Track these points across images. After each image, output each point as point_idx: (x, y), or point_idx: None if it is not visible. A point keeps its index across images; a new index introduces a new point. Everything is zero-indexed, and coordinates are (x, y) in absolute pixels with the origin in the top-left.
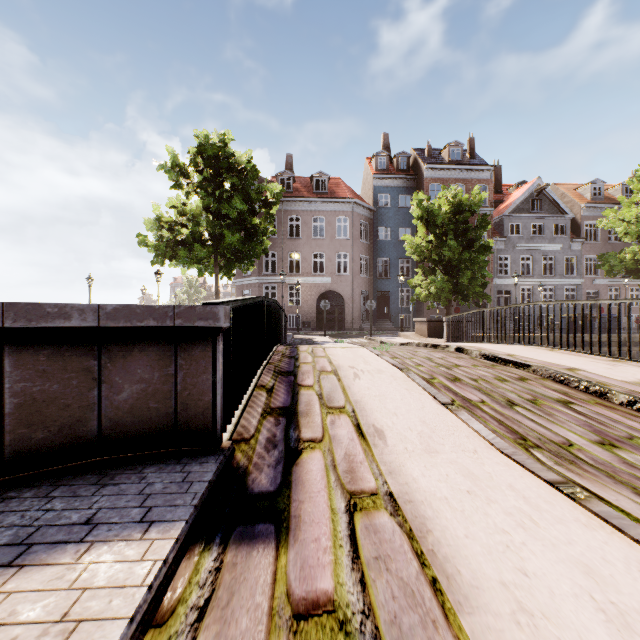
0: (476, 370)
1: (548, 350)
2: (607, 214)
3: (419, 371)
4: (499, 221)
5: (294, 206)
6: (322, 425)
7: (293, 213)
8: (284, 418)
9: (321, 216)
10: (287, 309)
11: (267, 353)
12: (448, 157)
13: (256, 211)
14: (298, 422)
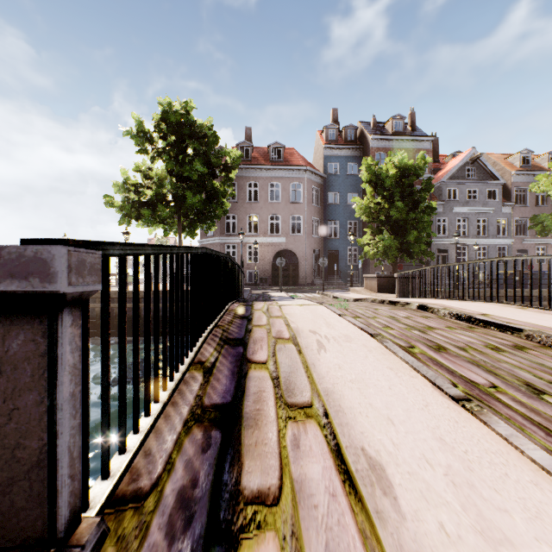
0: (456, 334)
1: (519, 308)
2: (539, 179)
3: (391, 336)
4: (437, 187)
5: (252, 173)
6: (279, 450)
7: (251, 179)
8: (219, 431)
9: (277, 182)
10: (246, 266)
11: (216, 314)
12: (391, 129)
13: (216, 174)
14: (240, 442)
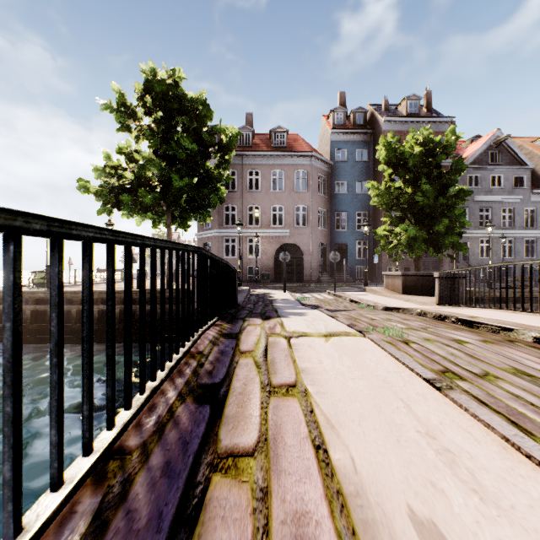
0: None
1: None
2: None
3: None
4: None
5: (253, 160)
6: None
7: (252, 167)
8: None
9: (280, 170)
10: (246, 261)
11: (127, 397)
12: (405, 110)
13: (208, 154)
14: None
